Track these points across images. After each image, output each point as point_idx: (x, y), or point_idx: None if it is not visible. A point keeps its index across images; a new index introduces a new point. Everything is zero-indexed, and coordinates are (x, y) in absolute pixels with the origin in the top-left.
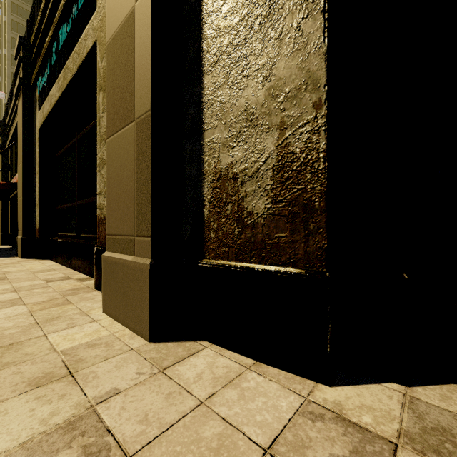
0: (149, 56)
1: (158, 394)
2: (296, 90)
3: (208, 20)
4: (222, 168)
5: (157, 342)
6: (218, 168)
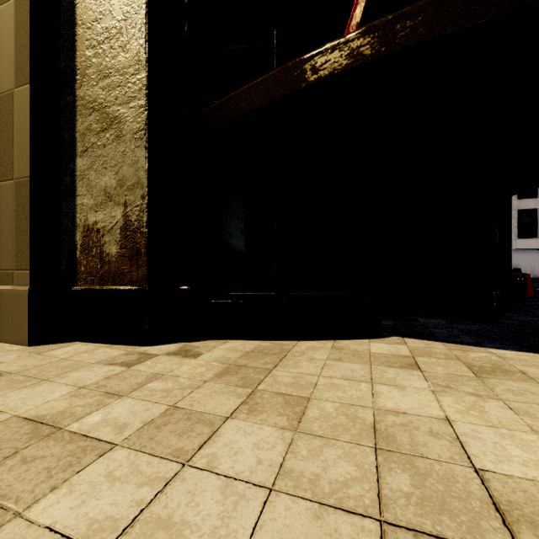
0: (28, 137)
1: (35, 360)
2: (133, 186)
3: (80, 120)
4: (90, 224)
5: (35, 346)
6: (87, 224)
